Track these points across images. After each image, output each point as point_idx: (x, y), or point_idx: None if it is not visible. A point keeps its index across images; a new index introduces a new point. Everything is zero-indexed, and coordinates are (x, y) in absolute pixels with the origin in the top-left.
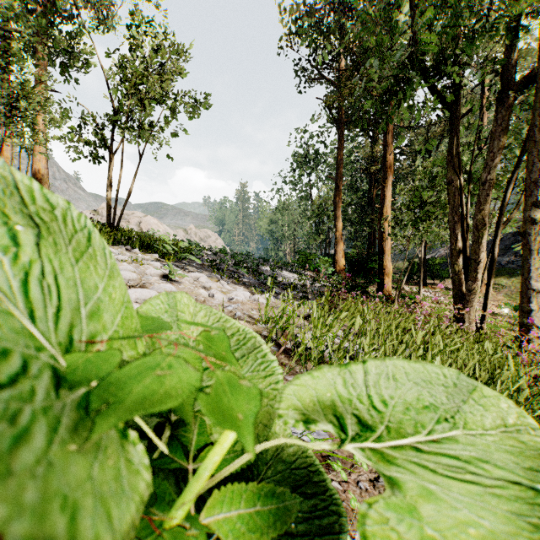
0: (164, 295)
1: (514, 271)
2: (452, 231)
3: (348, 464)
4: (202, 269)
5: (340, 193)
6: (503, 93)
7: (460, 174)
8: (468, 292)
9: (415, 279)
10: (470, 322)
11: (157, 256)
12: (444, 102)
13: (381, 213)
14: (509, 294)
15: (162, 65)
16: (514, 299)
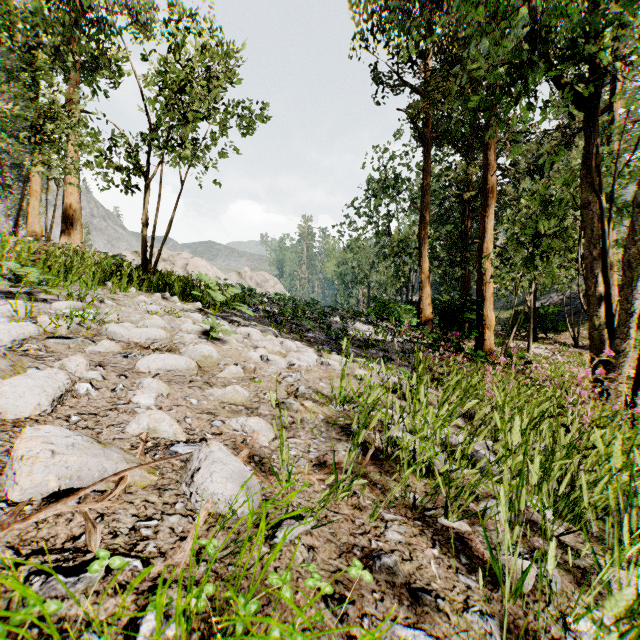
0: None
1: None
2: (589, 271)
3: None
4: (256, 322)
5: (426, 226)
6: None
7: (600, 193)
8: (615, 354)
9: (522, 332)
10: (617, 395)
11: (200, 305)
12: (576, 98)
13: (481, 249)
14: None
15: (208, 69)
16: None
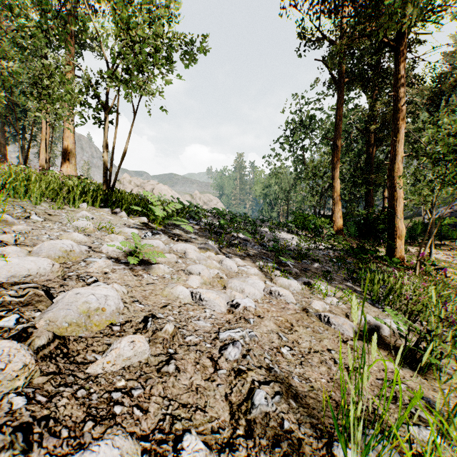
0: None
1: None
2: None
3: None
4: (198, 235)
5: (337, 154)
6: None
7: None
8: None
9: (419, 240)
10: None
11: (145, 219)
12: None
13: (392, 169)
14: None
15: None
16: None
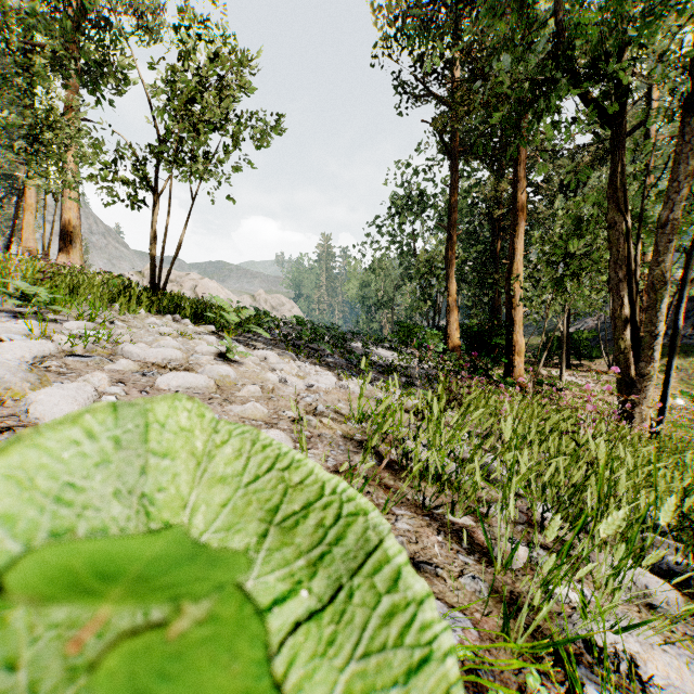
0: (103, 410)
1: (691, 348)
2: (616, 293)
3: (511, 684)
4: (273, 346)
5: (454, 246)
6: (692, 97)
7: (626, 213)
8: (640, 377)
9: (554, 359)
10: (642, 420)
11: (213, 328)
12: (603, 115)
13: (510, 270)
14: (685, 380)
15: (221, 78)
16: (692, 386)
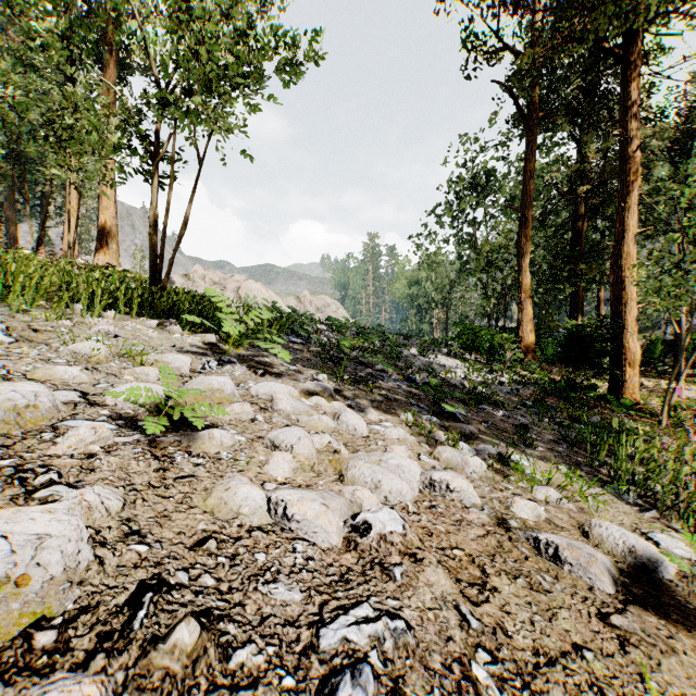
0: None
1: None
2: None
3: None
4: (301, 363)
5: (527, 231)
6: None
7: None
8: None
9: (657, 368)
10: None
11: (212, 337)
12: None
13: (618, 254)
14: None
15: None
16: None
